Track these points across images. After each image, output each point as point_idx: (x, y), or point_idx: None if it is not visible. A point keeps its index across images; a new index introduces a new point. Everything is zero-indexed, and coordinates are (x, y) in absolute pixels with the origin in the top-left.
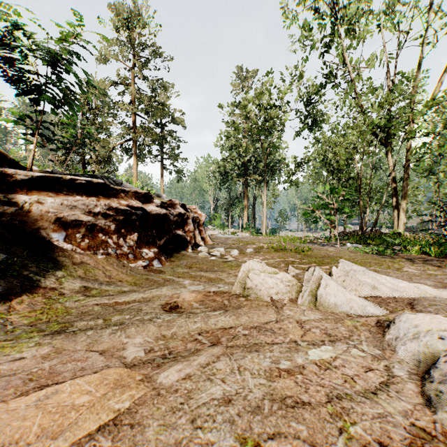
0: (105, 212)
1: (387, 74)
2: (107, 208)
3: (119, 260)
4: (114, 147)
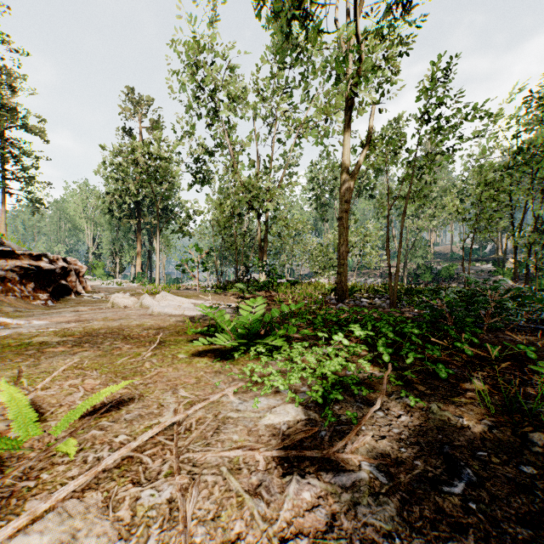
0: (14, 269)
1: (257, 156)
2: (14, 266)
3: (24, 300)
4: None
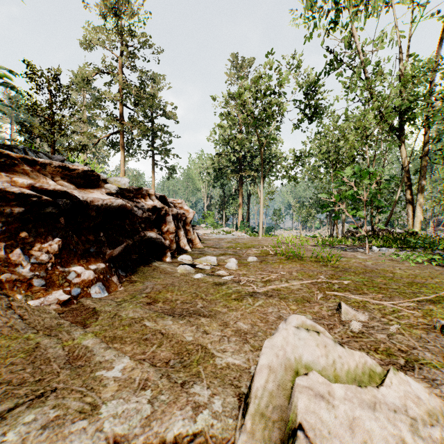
0: None
1: (400, 55)
2: None
3: (2, 295)
4: (99, 140)
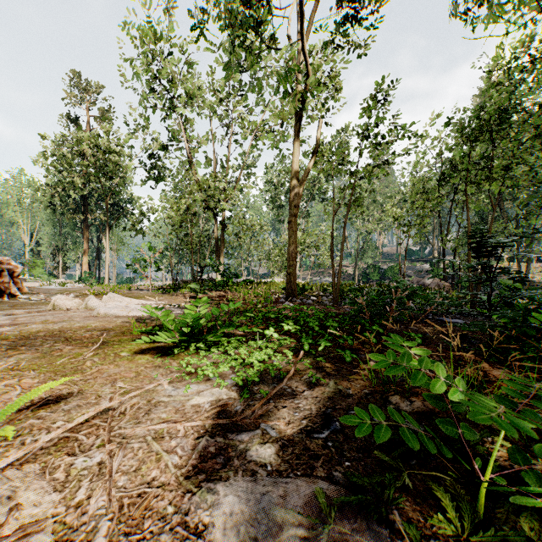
0: None
1: (214, 156)
2: None
3: None
4: None
